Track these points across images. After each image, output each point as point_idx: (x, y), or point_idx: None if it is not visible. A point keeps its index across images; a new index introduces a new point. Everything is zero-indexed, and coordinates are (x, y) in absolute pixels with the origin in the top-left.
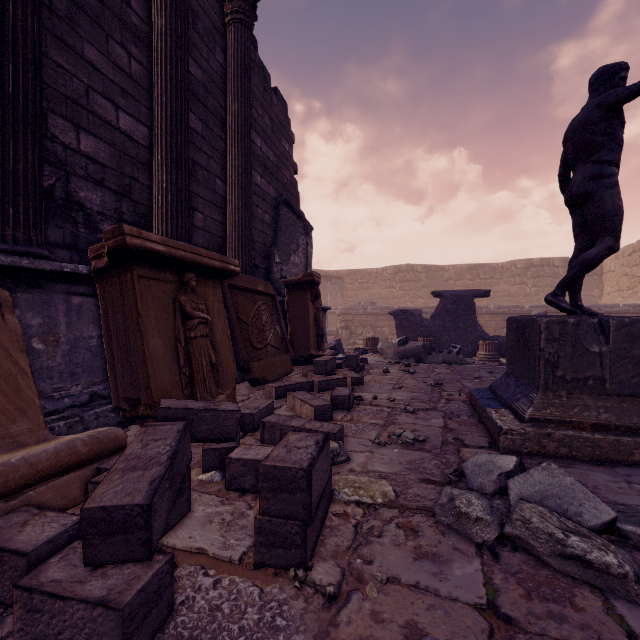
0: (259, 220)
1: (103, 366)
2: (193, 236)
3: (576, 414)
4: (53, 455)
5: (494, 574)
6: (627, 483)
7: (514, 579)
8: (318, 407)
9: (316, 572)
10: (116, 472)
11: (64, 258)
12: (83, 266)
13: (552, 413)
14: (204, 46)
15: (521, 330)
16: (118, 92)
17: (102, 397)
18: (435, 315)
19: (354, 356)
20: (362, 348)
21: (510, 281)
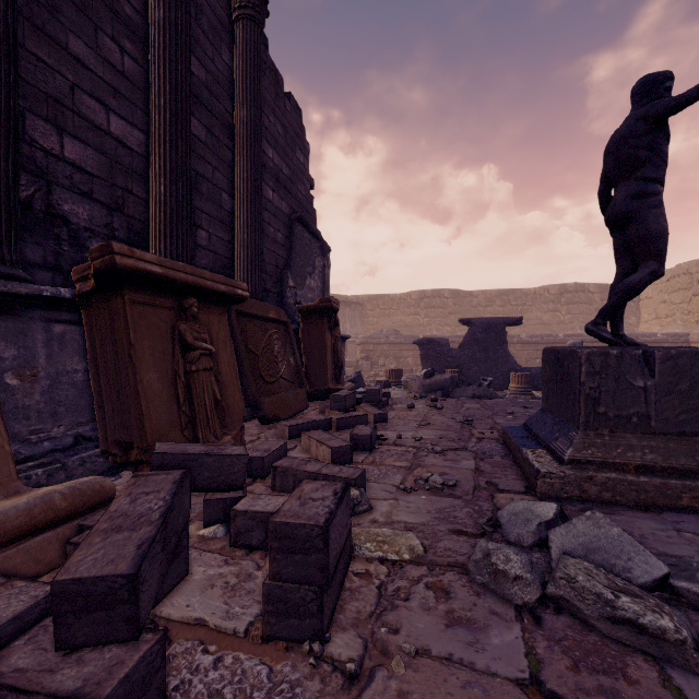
0: (271, 239)
1: (90, 404)
2: (196, 256)
3: (619, 455)
4: (25, 512)
5: (536, 642)
6: (676, 531)
7: (559, 647)
8: (336, 448)
9: (334, 645)
10: (97, 534)
11: (45, 280)
12: (66, 289)
13: (594, 454)
14: (208, 44)
15: (559, 362)
16: (109, 92)
17: (89, 439)
18: (463, 345)
19: (376, 390)
20: (384, 381)
21: (543, 308)
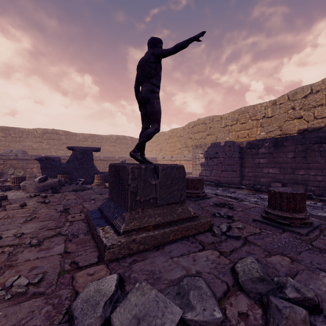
0: None
1: None
2: None
3: (146, 221)
4: None
5: None
6: (171, 259)
7: None
8: None
9: None
10: None
11: None
12: None
13: (135, 224)
14: None
15: (117, 172)
16: None
17: None
18: (69, 161)
19: None
20: (8, 185)
21: (110, 144)
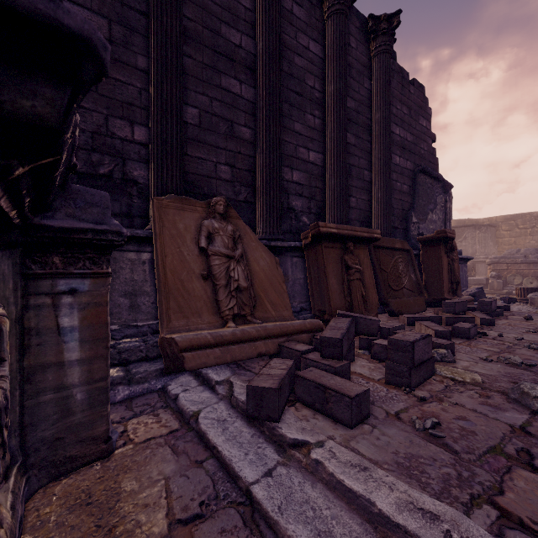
0: (398, 191)
1: (305, 294)
2: (349, 214)
3: None
4: (299, 325)
5: (535, 422)
6: None
7: None
8: (438, 331)
9: (416, 392)
10: (327, 329)
11: (287, 238)
12: (298, 243)
13: None
14: (356, 84)
15: None
16: (309, 141)
17: (305, 310)
18: None
19: (487, 301)
20: (511, 297)
21: None
